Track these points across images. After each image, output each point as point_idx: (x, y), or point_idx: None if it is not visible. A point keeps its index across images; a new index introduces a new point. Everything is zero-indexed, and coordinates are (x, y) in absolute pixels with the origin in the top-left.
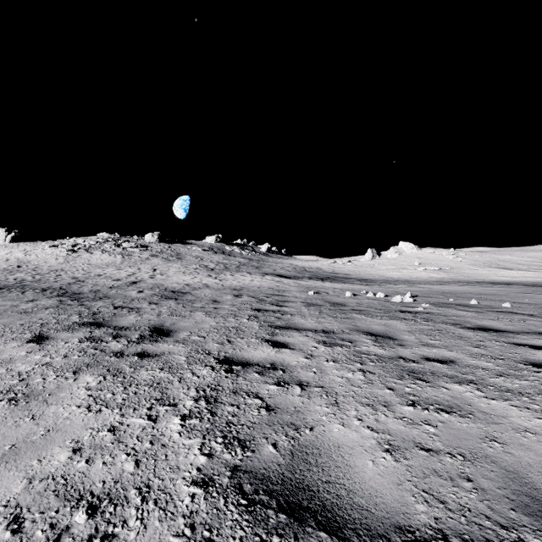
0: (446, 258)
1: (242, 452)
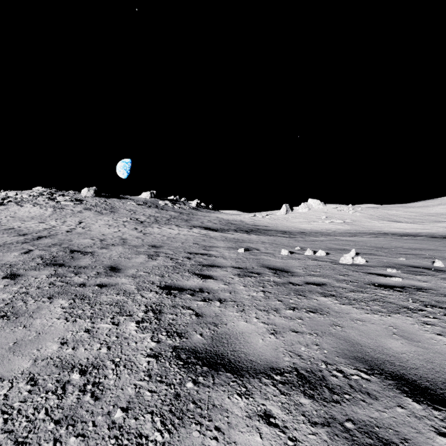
0: (347, 213)
1: None
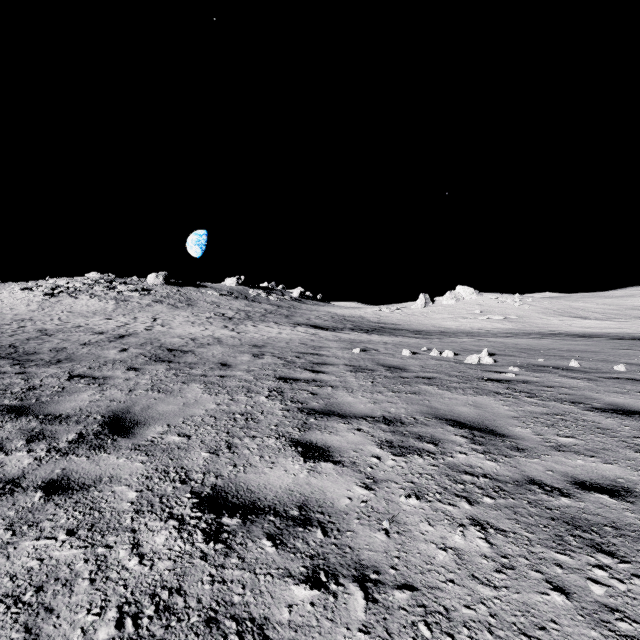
0: (511, 305)
1: None
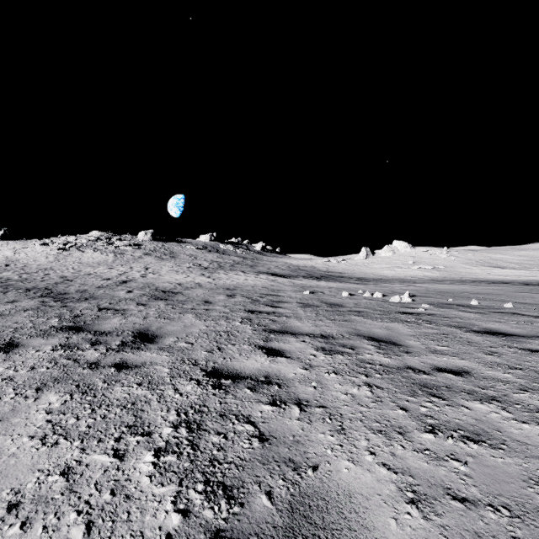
0: (440, 257)
1: (228, 507)
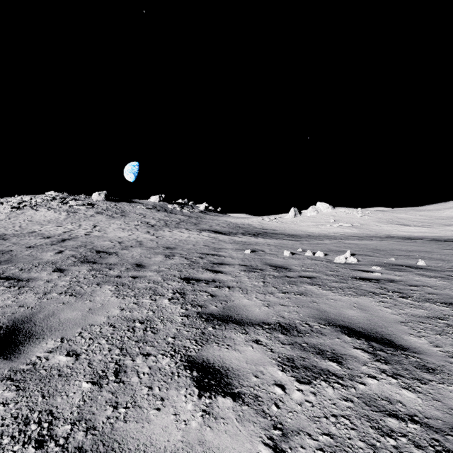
0: (356, 216)
1: None
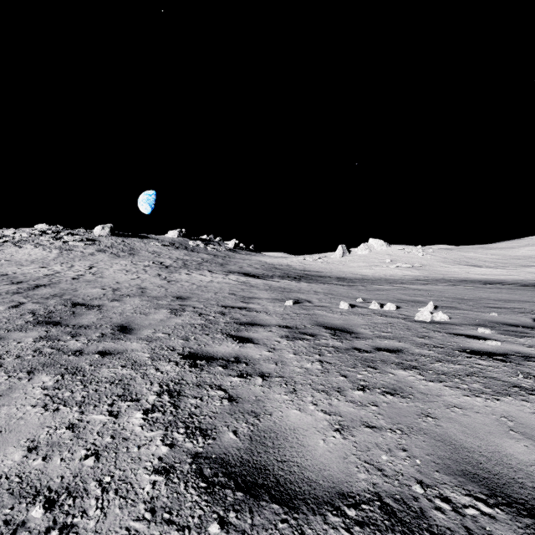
0: (416, 255)
1: None
